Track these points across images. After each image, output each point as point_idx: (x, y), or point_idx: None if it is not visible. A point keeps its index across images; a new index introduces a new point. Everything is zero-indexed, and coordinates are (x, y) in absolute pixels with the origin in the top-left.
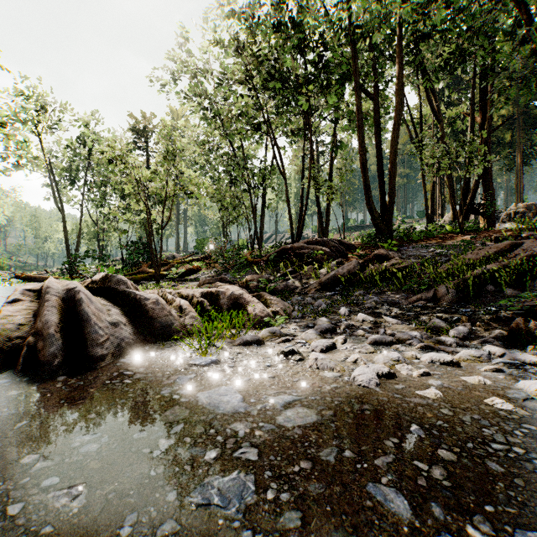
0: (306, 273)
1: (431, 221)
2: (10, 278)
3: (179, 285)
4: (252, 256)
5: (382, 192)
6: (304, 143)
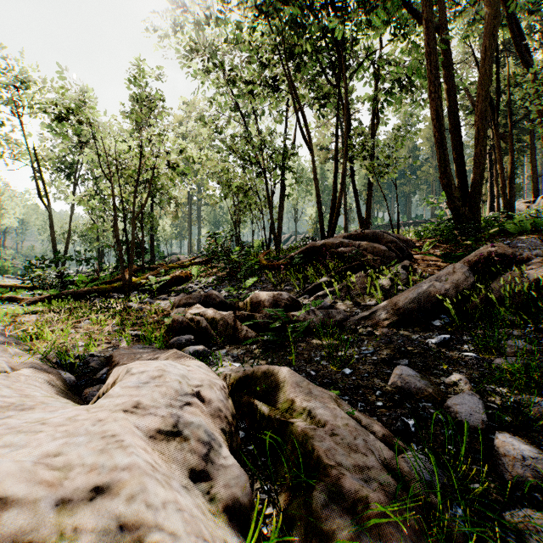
0: (354, 286)
1: (511, 209)
2: None
3: (156, 301)
4: (268, 258)
5: (460, 161)
6: (338, 101)
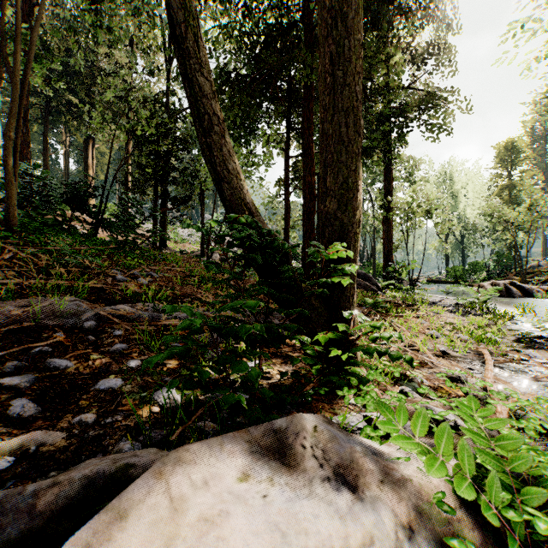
0: None
1: None
2: (423, 281)
3: None
4: None
5: None
6: None
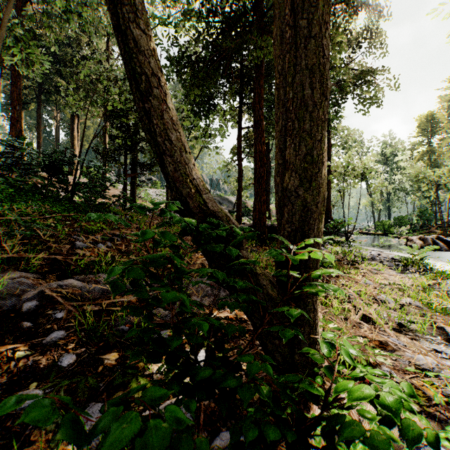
0: None
1: None
2: (355, 233)
3: None
4: None
5: None
6: None
